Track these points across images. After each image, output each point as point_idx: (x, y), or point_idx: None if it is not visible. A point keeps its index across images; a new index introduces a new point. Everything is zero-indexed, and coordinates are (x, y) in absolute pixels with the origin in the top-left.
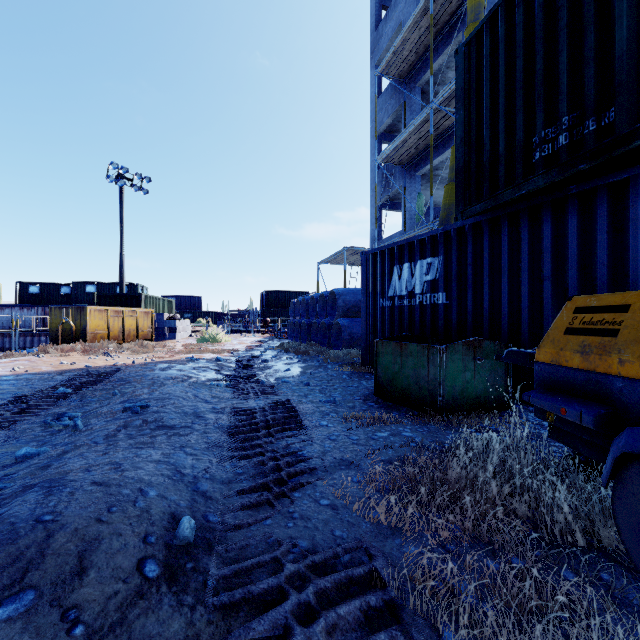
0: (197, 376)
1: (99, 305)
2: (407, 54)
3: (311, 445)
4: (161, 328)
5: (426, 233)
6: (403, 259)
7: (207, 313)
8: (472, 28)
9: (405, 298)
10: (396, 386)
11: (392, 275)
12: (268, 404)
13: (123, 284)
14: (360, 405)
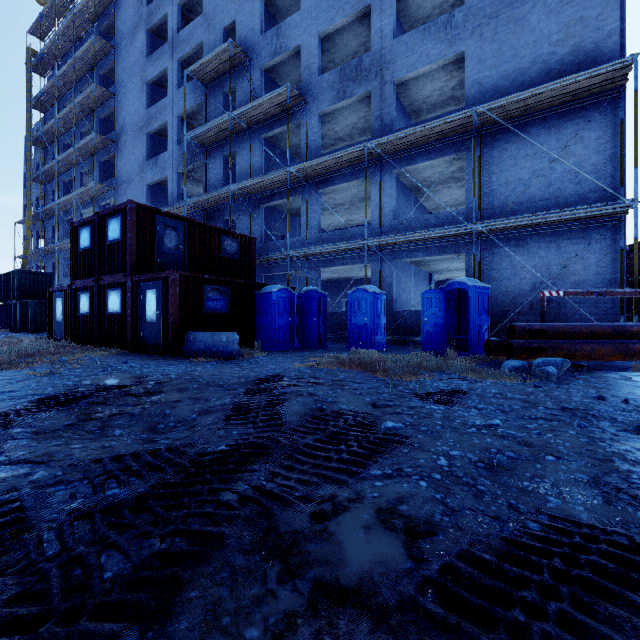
0: None
1: None
2: None
3: None
4: None
5: None
6: None
7: None
8: (25, 250)
9: None
10: None
11: None
12: None
13: None
14: None
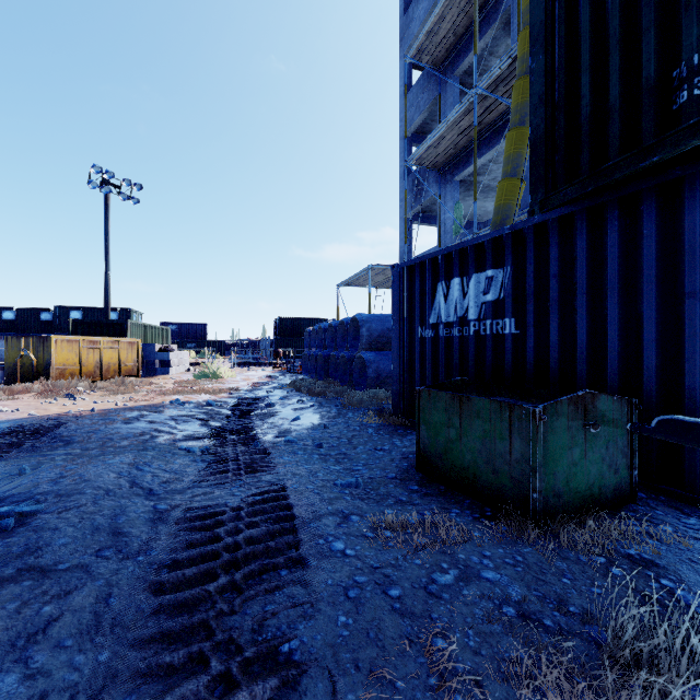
0: (172, 431)
1: (75, 334)
2: (443, 35)
3: (310, 618)
4: (151, 361)
5: (485, 235)
6: (451, 273)
7: (213, 343)
8: None
9: (454, 326)
10: (452, 462)
11: (435, 295)
12: (250, 497)
13: (109, 309)
14: (396, 491)
